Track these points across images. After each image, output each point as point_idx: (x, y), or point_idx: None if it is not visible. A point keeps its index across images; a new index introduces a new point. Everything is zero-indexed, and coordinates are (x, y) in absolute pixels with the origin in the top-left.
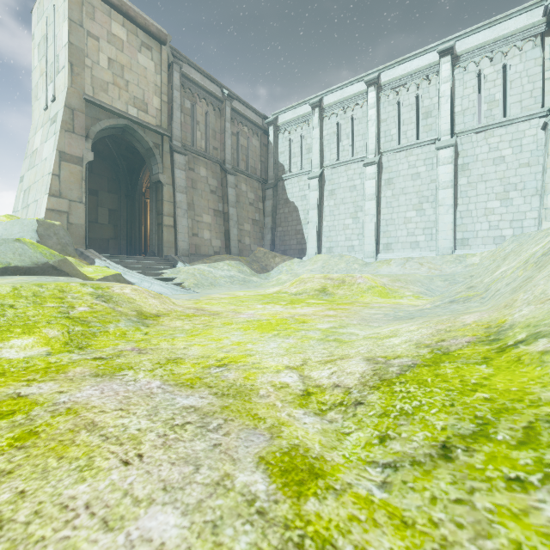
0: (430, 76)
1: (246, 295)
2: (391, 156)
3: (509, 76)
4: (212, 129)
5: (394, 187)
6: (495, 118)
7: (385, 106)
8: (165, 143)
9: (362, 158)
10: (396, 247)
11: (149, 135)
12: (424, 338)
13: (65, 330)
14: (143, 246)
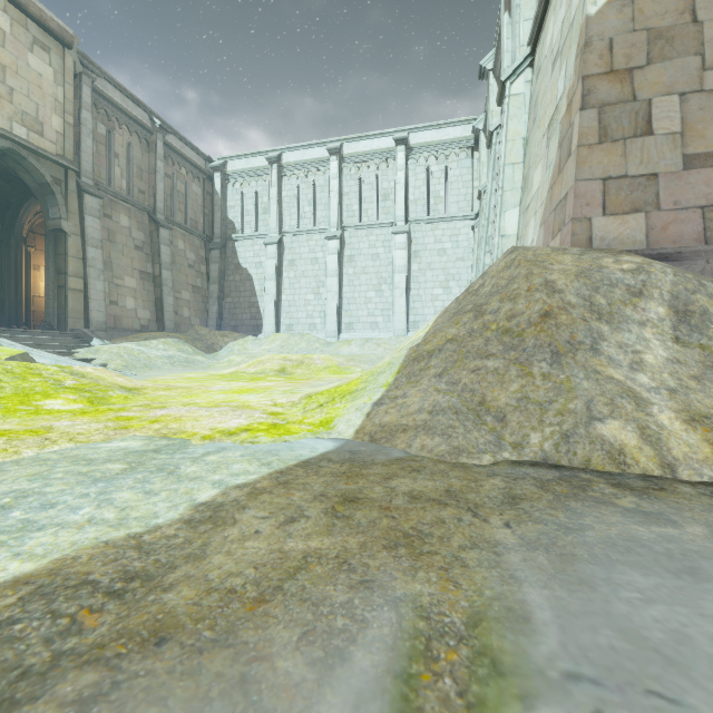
0: (388, 159)
1: (199, 376)
2: (353, 233)
3: (450, 178)
4: (137, 166)
5: (355, 265)
6: (440, 213)
7: (347, 180)
8: (70, 180)
9: (324, 230)
10: (358, 327)
11: (46, 166)
12: (335, 385)
13: (79, 396)
14: (23, 314)
